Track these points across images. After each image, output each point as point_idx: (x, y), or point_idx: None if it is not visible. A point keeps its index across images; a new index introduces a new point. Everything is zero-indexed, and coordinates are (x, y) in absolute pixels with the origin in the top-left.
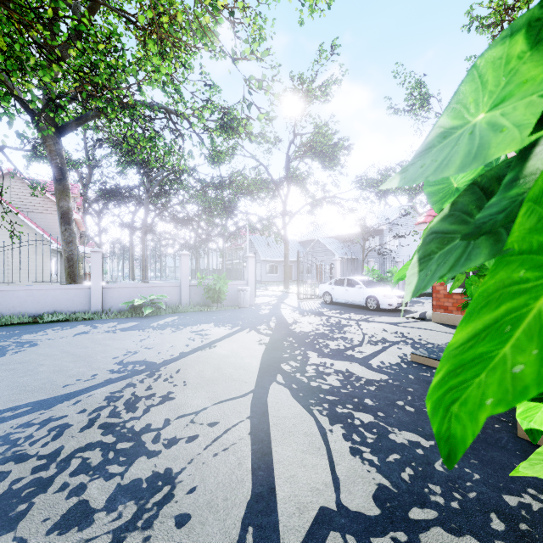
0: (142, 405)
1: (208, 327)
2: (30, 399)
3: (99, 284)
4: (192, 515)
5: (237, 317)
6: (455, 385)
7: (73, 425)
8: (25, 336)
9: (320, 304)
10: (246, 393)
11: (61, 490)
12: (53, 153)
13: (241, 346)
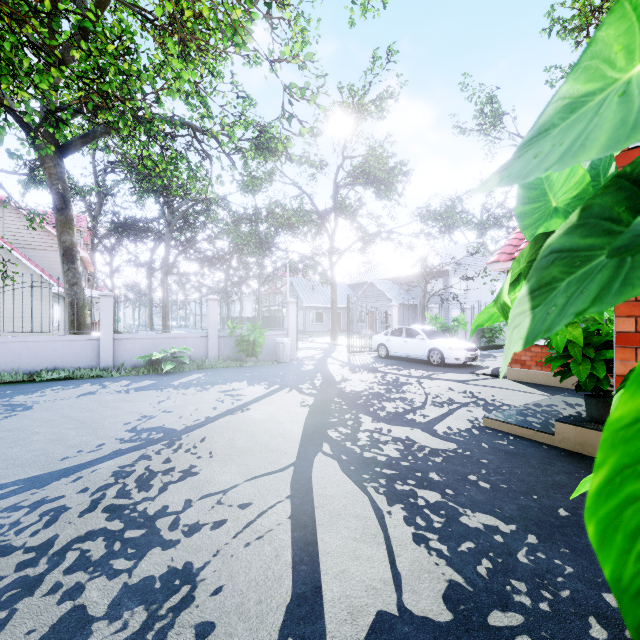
0: (157, 482)
1: (240, 385)
2: (19, 475)
3: (109, 335)
4: (216, 624)
5: (275, 374)
6: (639, 493)
7: (71, 508)
8: (17, 397)
9: (374, 358)
10: (286, 466)
11: (52, 593)
12: (53, 177)
13: (280, 409)
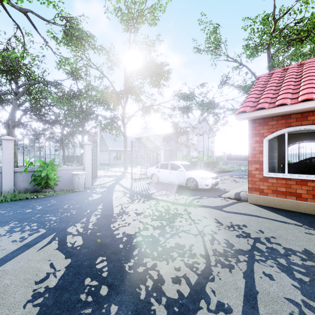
0: None
1: None
2: None
3: None
4: None
5: (57, 208)
6: None
7: None
8: None
9: (149, 183)
10: None
11: None
12: None
13: None
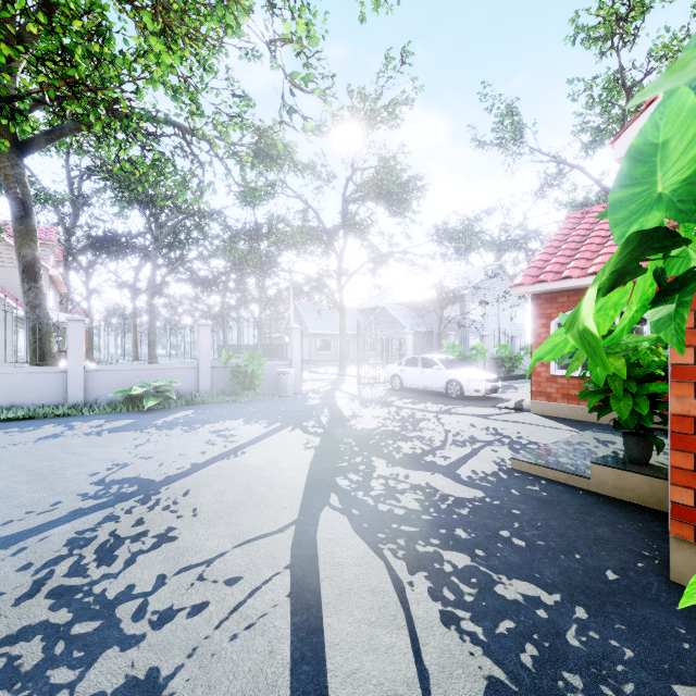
0: (124, 551)
1: (235, 424)
2: None
3: (80, 366)
4: None
5: (276, 410)
6: None
7: (4, 593)
8: None
9: (387, 390)
10: (285, 525)
11: None
12: (9, 179)
13: (280, 452)
